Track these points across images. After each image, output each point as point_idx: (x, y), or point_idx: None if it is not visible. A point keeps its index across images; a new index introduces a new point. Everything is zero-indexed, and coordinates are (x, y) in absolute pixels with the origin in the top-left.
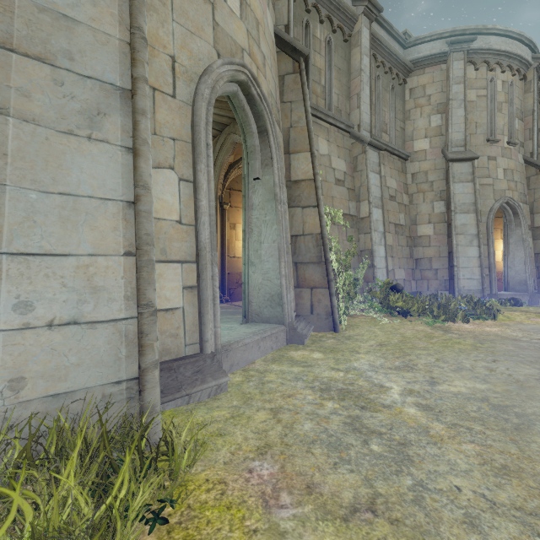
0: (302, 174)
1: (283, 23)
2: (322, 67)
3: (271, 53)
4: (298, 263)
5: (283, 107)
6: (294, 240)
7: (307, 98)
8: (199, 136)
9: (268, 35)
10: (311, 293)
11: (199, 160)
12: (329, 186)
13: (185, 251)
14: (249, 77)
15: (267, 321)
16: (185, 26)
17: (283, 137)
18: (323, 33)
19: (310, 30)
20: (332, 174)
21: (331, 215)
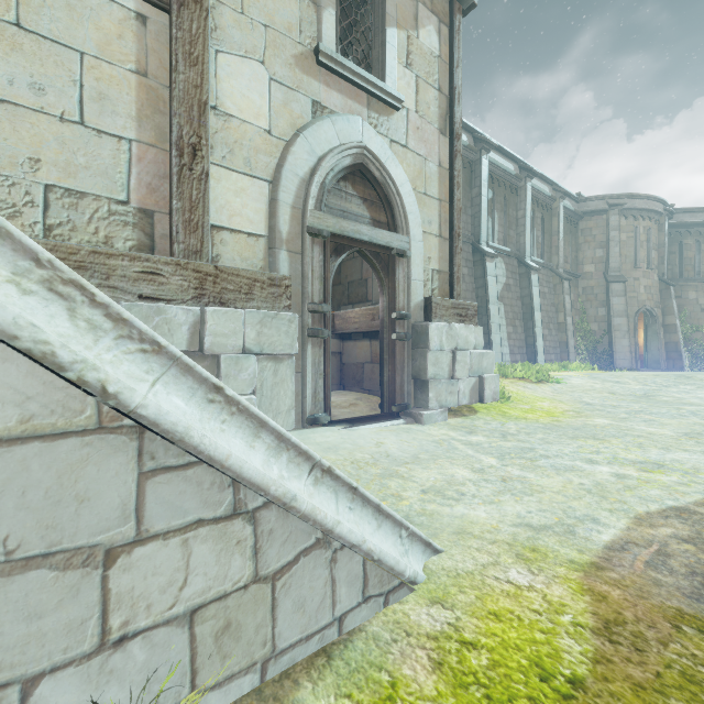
0: (669, 322)
1: (661, 272)
2: (692, 256)
3: (655, 287)
4: (667, 351)
5: (661, 300)
6: (666, 344)
7: (671, 298)
8: (635, 328)
9: (654, 283)
10: (673, 361)
11: (635, 333)
12: (696, 314)
13: (632, 350)
14: (647, 306)
15: (653, 368)
16: (631, 306)
17: (661, 310)
18: (692, 239)
19: (682, 244)
20: (698, 307)
21: (696, 328)
